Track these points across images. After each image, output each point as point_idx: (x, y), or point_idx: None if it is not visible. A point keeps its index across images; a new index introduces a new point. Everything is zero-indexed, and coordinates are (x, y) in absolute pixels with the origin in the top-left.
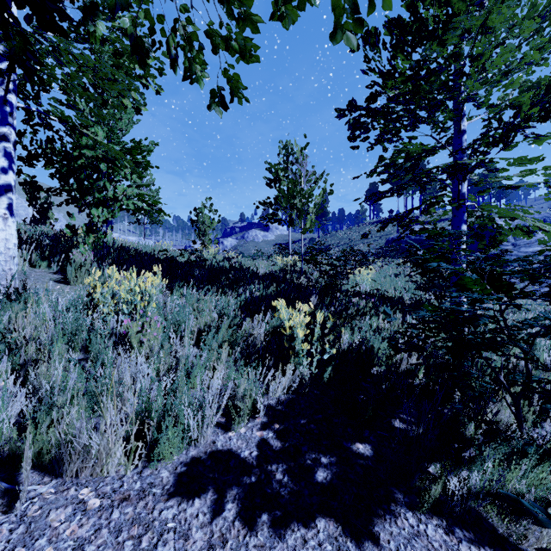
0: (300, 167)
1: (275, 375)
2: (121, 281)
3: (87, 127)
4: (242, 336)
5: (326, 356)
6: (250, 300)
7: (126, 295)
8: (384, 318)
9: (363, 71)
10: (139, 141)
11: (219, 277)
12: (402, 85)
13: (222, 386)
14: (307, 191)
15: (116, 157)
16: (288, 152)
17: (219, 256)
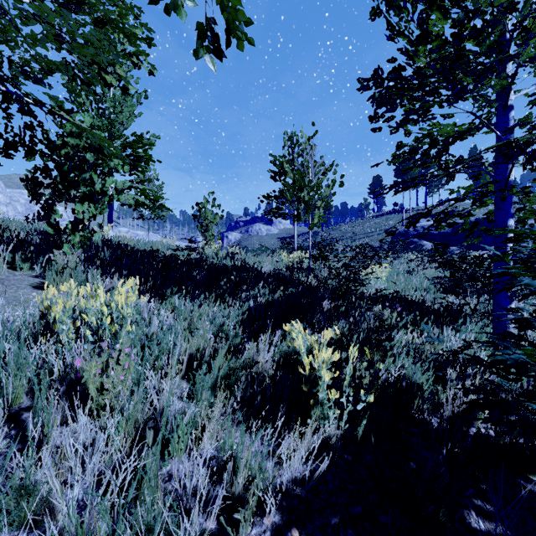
0: (307, 157)
1: (288, 431)
2: (89, 297)
3: (71, 113)
4: (244, 364)
5: (360, 406)
6: (254, 308)
7: (90, 318)
8: (411, 329)
9: (389, 36)
10: (141, 135)
11: (220, 279)
12: (434, 54)
13: (215, 451)
14: (316, 183)
15: (101, 144)
16: (294, 144)
17: (222, 252)
